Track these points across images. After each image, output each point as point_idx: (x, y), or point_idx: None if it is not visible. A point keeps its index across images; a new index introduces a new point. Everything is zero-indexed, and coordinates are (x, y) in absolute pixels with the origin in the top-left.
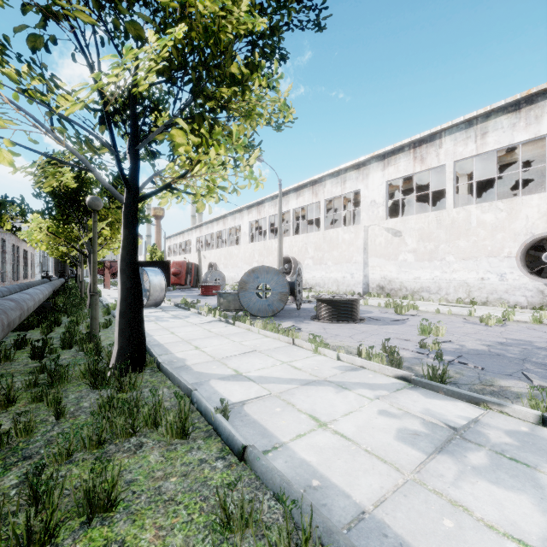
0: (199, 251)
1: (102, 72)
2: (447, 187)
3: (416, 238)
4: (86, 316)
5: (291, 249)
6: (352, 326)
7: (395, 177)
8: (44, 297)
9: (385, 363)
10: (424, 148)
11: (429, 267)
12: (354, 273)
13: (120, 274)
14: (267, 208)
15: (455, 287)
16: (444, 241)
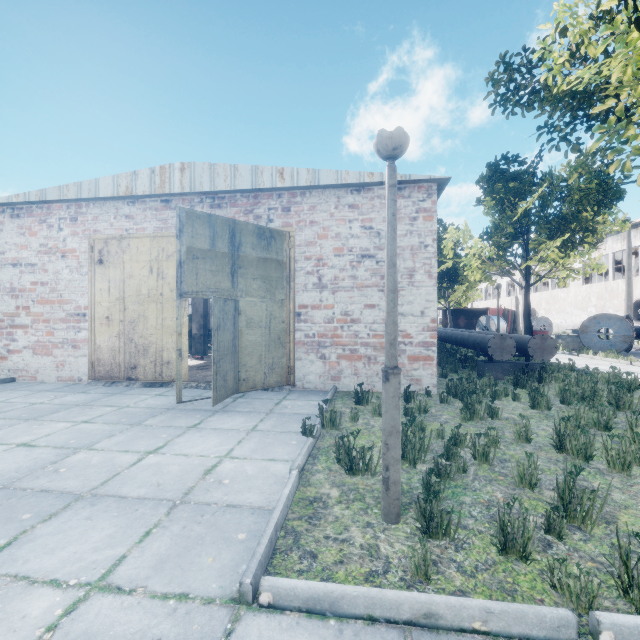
0: (516, 297)
1: None
2: None
3: None
4: None
5: None
6: None
7: None
8: None
9: None
10: None
11: None
12: None
13: (523, 320)
14: (609, 243)
15: None
16: None
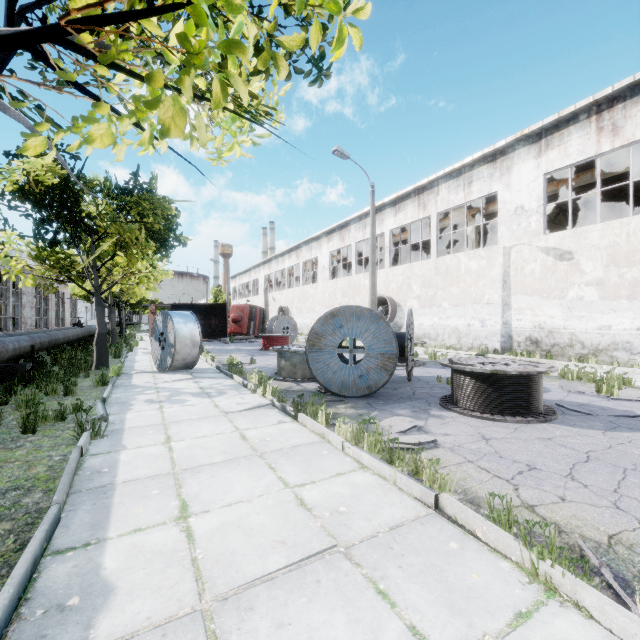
0: (265, 291)
1: None
2: None
3: (603, 260)
4: (60, 390)
5: (386, 287)
6: (542, 430)
7: (560, 165)
8: None
9: None
10: (619, 110)
11: (630, 310)
12: (485, 320)
13: None
14: (352, 231)
15: None
16: None
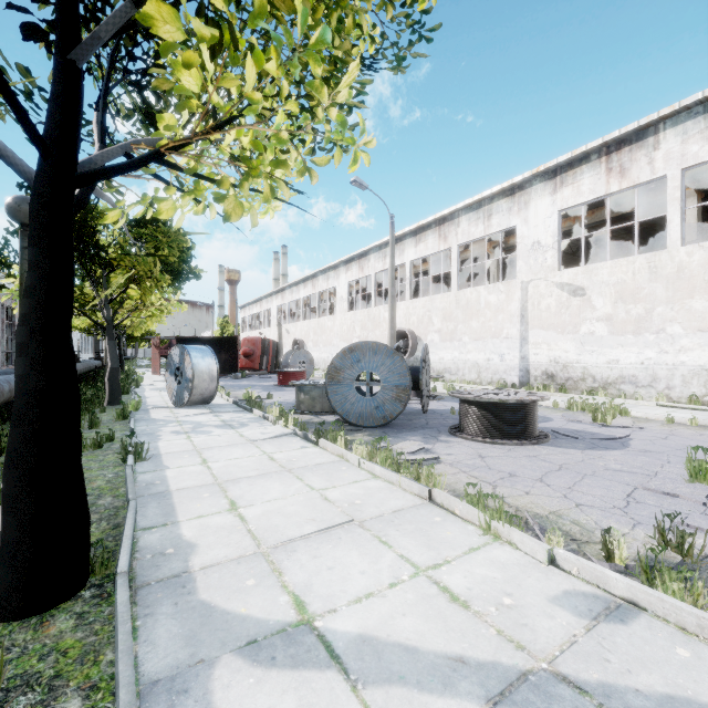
0: (279, 324)
1: None
2: (669, 213)
3: (611, 297)
4: (84, 423)
5: (407, 320)
6: (531, 450)
7: (574, 203)
8: (4, 393)
9: (702, 601)
10: (625, 152)
11: (635, 345)
12: (504, 354)
13: (16, 357)
14: (372, 261)
15: (685, 377)
16: (662, 301)
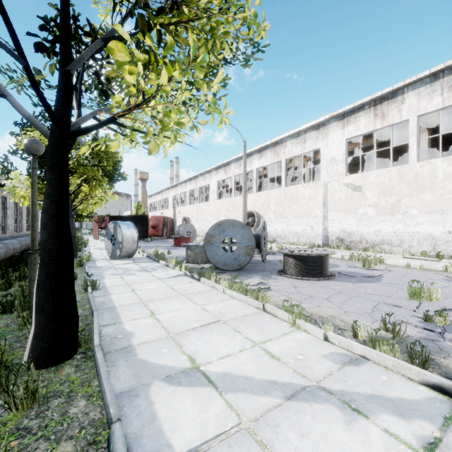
0: (174, 207)
1: (49, 3)
2: (410, 142)
3: (377, 192)
4: None
5: (254, 205)
6: (324, 283)
7: (355, 135)
8: (10, 250)
9: (398, 354)
10: (385, 105)
11: (390, 221)
12: (313, 226)
13: (41, 230)
14: (232, 168)
15: (419, 240)
16: (406, 195)
